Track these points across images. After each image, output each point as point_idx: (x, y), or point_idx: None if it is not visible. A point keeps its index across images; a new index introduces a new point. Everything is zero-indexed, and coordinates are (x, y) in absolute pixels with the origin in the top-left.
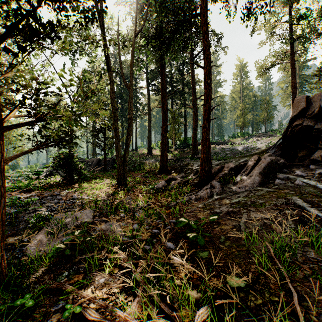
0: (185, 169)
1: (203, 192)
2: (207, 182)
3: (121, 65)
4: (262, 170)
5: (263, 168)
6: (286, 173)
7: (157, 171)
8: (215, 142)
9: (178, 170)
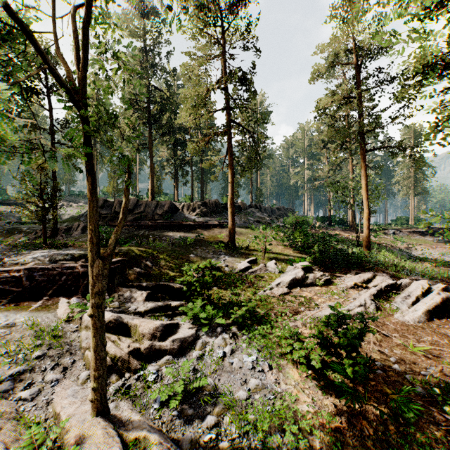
0: (16, 231)
1: (60, 238)
2: (56, 235)
3: None
4: (82, 229)
5: (82, 228)
6: None
7: None
8: (1, 199)
9: (7, 233)
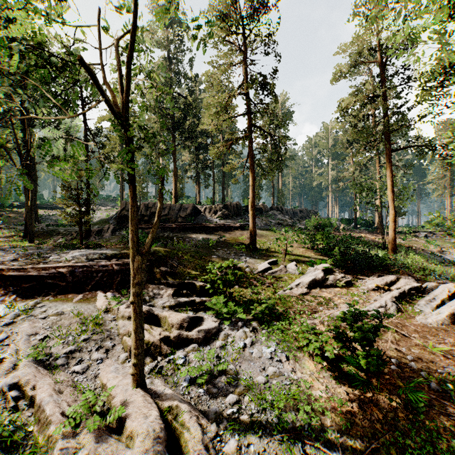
0: (54, 233)
1: (93, 239)
2: (89, 236)
3: (11, 155)
4: (112, 231)
5: (112, 230)
6: (119, 232)
7: (21, 236)
8: (39, 204)
9: (47, 235)
